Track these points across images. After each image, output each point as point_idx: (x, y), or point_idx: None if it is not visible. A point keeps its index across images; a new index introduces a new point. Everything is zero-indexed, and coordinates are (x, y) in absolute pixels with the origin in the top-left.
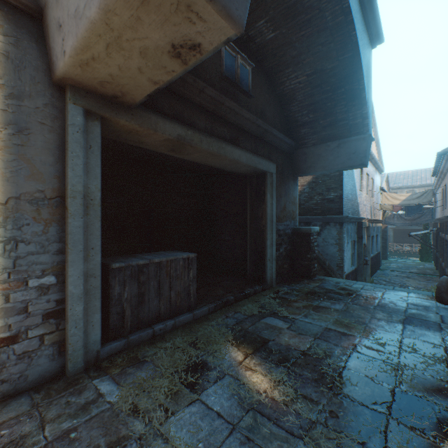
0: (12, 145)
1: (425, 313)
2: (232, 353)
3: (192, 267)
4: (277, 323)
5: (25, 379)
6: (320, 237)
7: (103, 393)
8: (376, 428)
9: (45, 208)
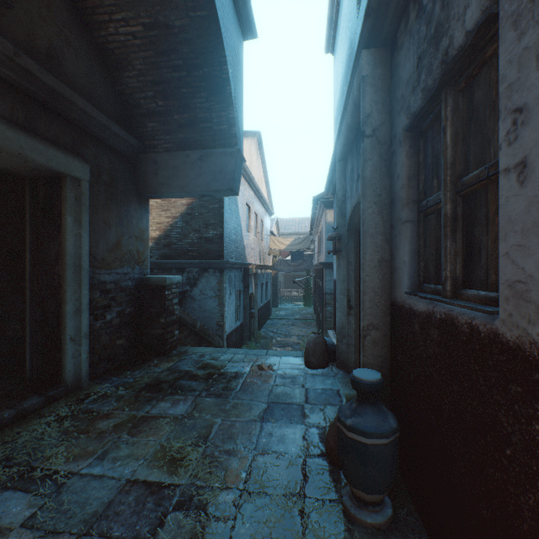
0: None
1: (291, 389)
2: None
3: None
4: (9, 509)
5: None
6: (198, 288)
7: None
8: None
9: None
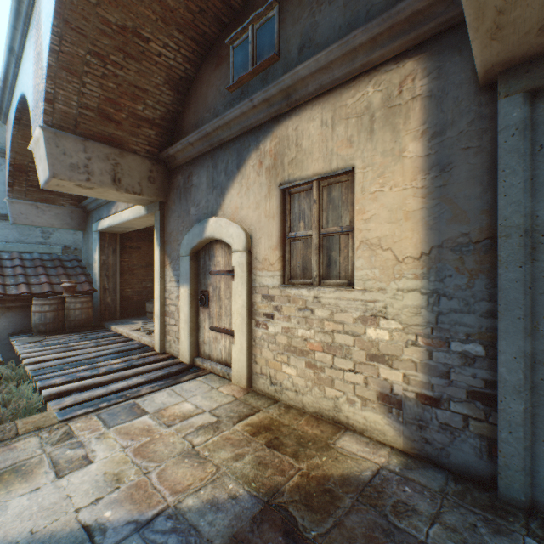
0: (434, 190)
1: None
2: None
3: None
4: None
5: (446, 455)
6: None
7: None
8: None
9: (469, 255)
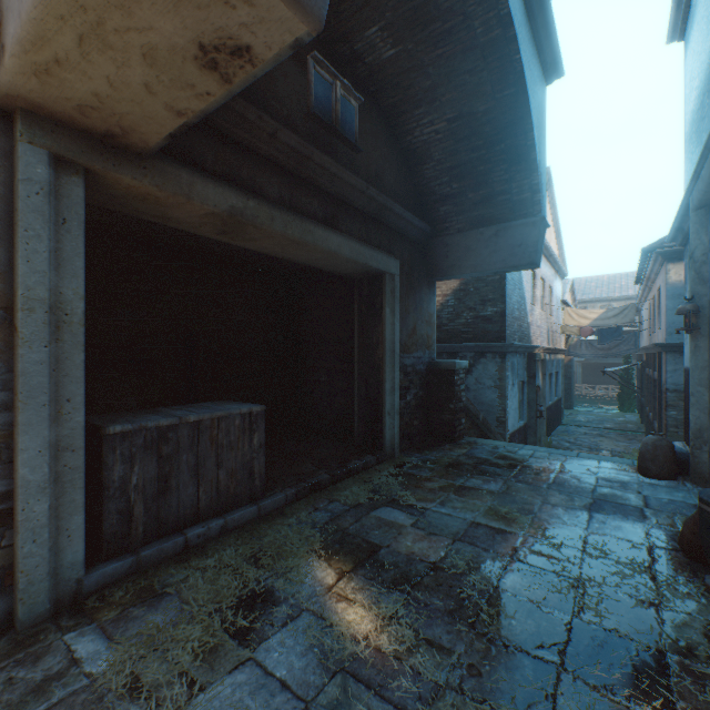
0: None
1: (622, 493)
2: (318, 572)
3: (258, 429)
4: (397, 516)
5: None
6: (472, 376)
7: (80, 657)
8: (541, 690)
9: None
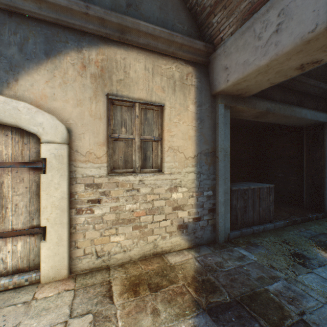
0: (198, 129)
1: None
2: (322, 254)
3: (271, 194)
4: None
5: (202, 239)
6: None
7: (244, 254)
8: None
9: (208, 157)
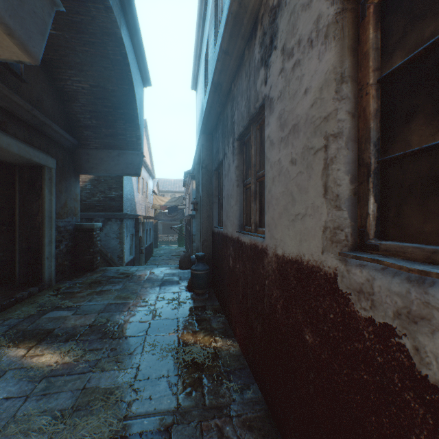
0: None
1: (173, 277)
2: (12, 353)
3: None
4: (62, 313)
5: None
6: (103, 232)
7: None
8: (139, 343)
9: None
